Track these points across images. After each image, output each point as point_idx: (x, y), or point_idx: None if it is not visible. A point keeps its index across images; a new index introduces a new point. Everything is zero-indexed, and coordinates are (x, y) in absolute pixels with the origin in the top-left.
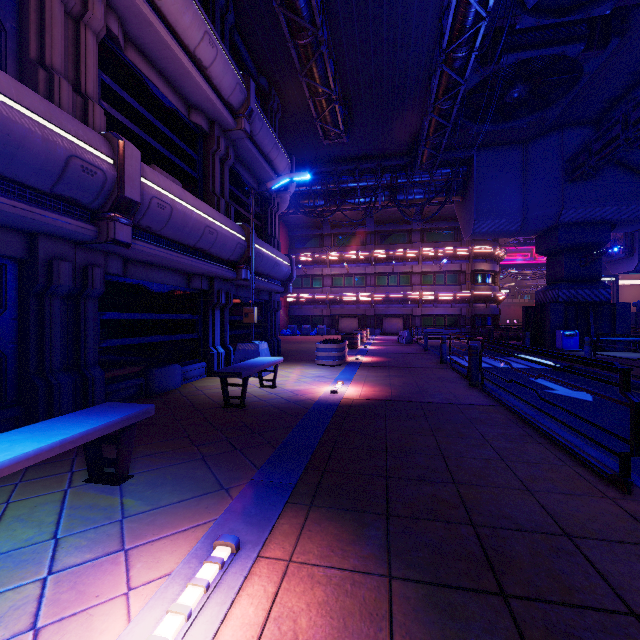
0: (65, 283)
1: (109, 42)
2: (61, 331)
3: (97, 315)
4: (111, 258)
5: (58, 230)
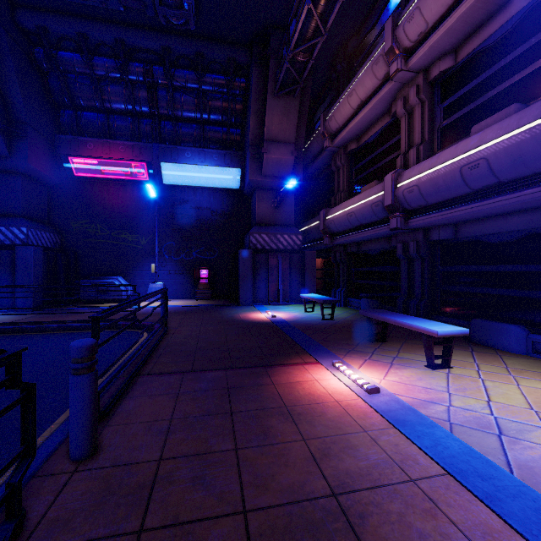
0: (399, 254)
1: (446, 75)
2: (406, 277)
3: (427, 268)
4: (434, 230)
5: (386, 233)
